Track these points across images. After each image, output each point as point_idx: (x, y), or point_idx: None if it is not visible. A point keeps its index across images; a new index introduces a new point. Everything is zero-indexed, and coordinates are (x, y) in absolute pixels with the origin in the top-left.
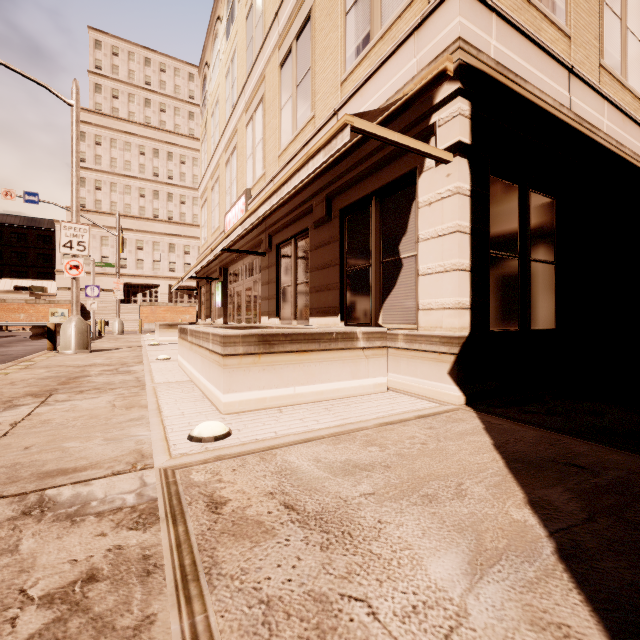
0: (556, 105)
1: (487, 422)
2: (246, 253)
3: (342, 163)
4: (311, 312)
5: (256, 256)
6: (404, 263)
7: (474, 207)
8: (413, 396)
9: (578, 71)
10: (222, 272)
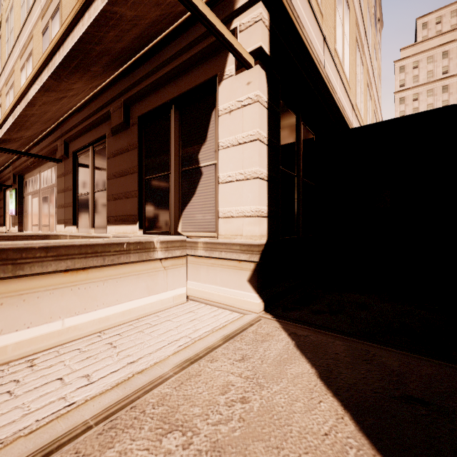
0: (318, 60)
1: (293, 334)
2: (35, 157)
3: (140, 68)
4: (109, 220)
5: (53, 164)
6: (204, 171)
7: (270, 120)
8: (214, 305)
9: (328, 42)
10: (16, 179)
